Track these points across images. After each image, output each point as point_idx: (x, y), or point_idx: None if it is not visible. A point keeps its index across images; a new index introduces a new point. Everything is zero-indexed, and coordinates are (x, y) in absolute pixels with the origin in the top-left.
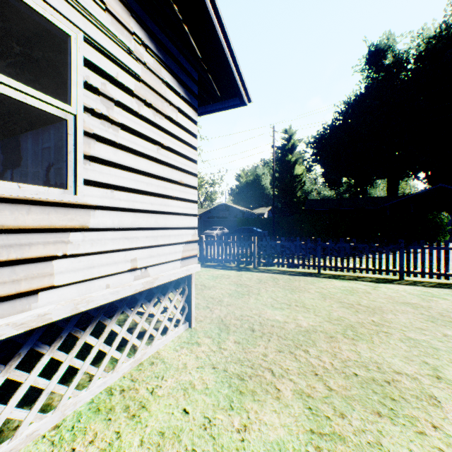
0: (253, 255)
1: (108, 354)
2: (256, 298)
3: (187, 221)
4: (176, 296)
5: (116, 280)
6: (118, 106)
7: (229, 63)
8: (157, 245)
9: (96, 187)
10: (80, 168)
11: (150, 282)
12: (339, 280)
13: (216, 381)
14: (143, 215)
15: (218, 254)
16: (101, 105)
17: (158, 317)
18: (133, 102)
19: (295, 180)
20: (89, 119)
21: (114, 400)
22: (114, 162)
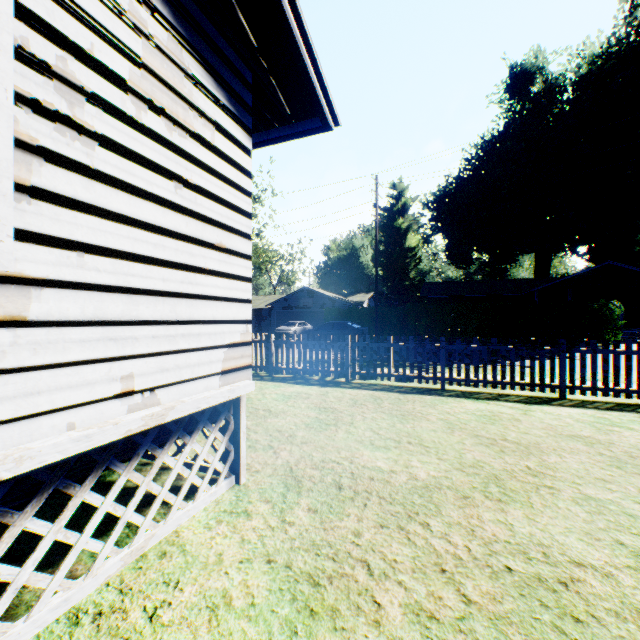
0: (346, 362)
1: (75, 548)
2: (347, 430)
3: (232, 310)
4: (214, 435)
5: (89, 414)
6: (93, 103)
7: (303, 56)
8: (176, 350)
9: (44, 245)
10: (5, 207)
11: (158, 416)
12: (472, 399)
13: (270, 590)
14: (146, 299)
15: (294, 362)
16: (56, 96)
17: (179, 471)
18: (125, 100)
19: (407, 255)
20: (28, 117)
21: (79, 636)
22: (86, 202)
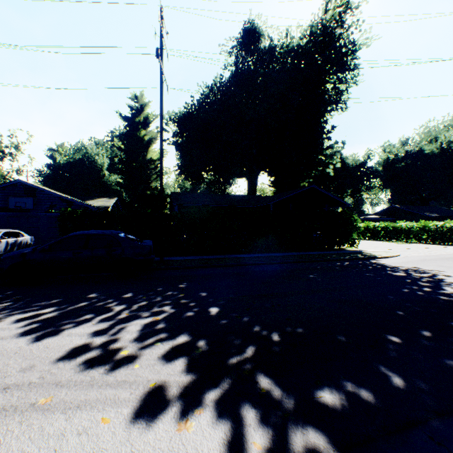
0: None
1: None
2: None
3: None
4: None
5: None
6: None
7: None
8: None
9: None
10: None
11: None
12: None
13: None
14: None
15: None
16: None
17: None
18: None
19: (149, 166)
20: None
21: None
22: None
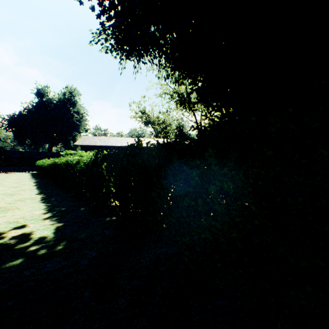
0: None
1: None
2: None
3: None
4: None
5: None
6: None
7: None
8: None
9: None
10: None
11: None
12: (11, 173)
13: None
14: None
15: None
16: None
17: None
18: None
19: None
20: None
21: None
22: None
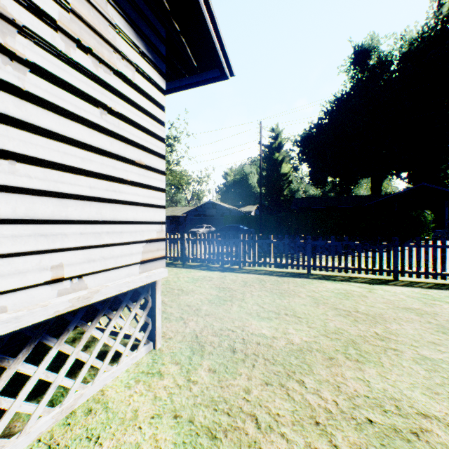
0: (239, 254)
1: (8, 412)
2: (239, 305)
3: (150, 213)
4: (135, 311)
5: (20, 298)
6: (25, 35)
7: (205, 18)
8: (101, 245)
9: None
10: None
11: (84, 298)
12: (331, 281)
13: (175, 443)
14: (74, 203)
15: (201, 253)
16: None
17: (105, 342)
18: (55, 36)
19: (282, 178)
20: None
21: None
22: (17, 118)
